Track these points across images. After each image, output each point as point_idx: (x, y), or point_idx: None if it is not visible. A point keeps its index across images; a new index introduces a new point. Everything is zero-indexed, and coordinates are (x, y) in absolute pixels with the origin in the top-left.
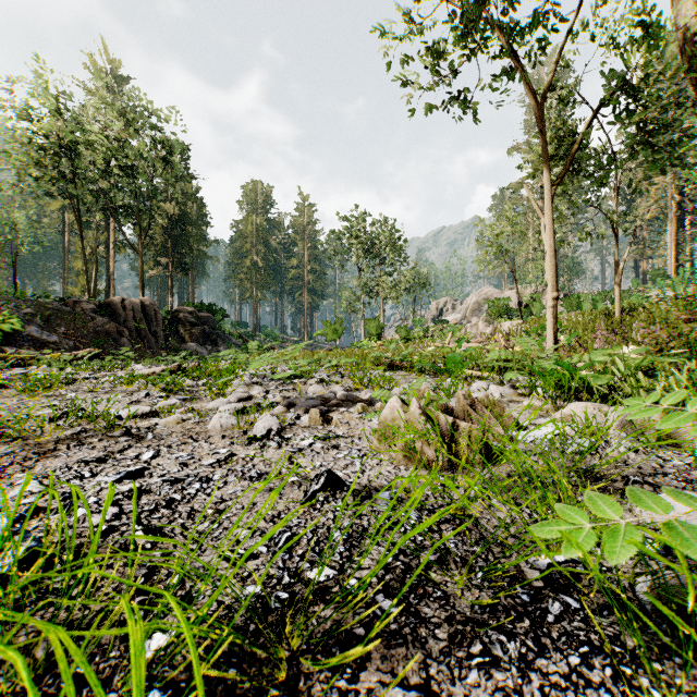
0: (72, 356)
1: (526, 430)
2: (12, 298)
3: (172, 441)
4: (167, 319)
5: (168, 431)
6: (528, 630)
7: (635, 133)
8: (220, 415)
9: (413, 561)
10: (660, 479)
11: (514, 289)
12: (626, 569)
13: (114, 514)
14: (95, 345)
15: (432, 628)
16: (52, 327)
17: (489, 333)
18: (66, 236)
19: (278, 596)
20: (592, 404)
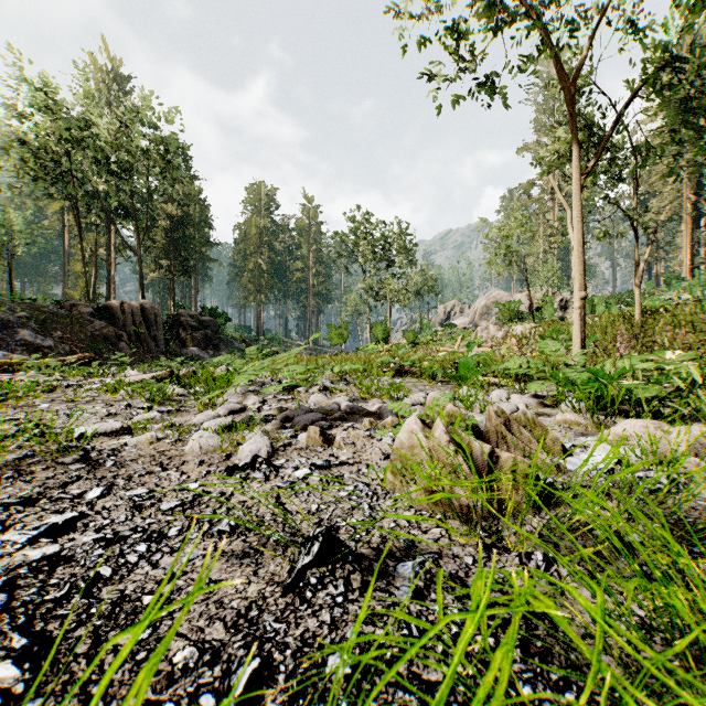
0: (55, 362)
1: (573, 456)
2: (6, 301)
3: (134, 470)
4: (167, 323)
5: (134, 455)
6: None
7: (681, 108)
8: (200, 434)
9: None
10: None
11: (524, 292)
12: None
13: None
14: (92, 350)
15: None
16: (48, 331)
17: (501, 337)
18: (67, 239)
19: None
20: (651, 422)
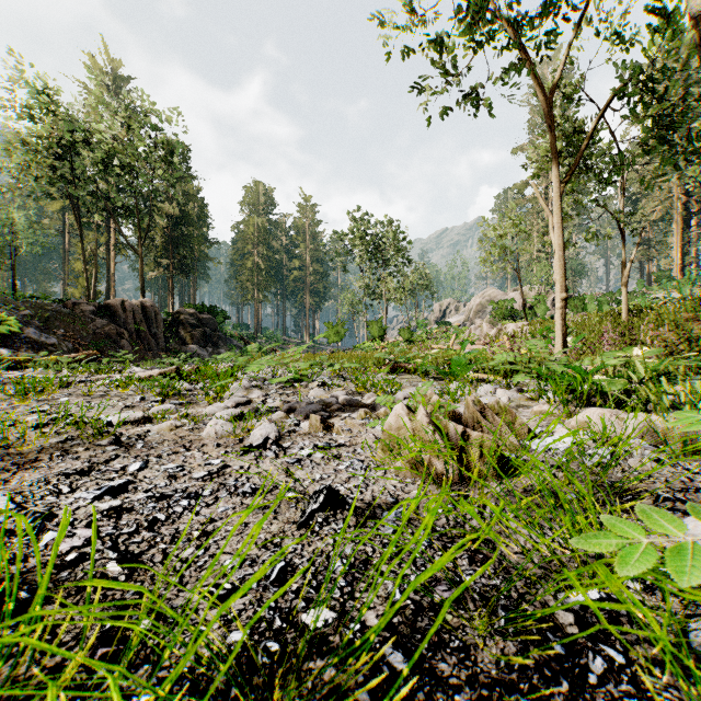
0: (67, 359)
1: (539, 439)
2: (10, 300)
3: (163, 450)
4: (167, 321)
5: (159, 439)
6: (568, 695)
7: (649, 127)
8: (215, 422)
9: (424, 598)
10: (692, 495)
11: (518, 290)
12: (672, 609)
13: (88, 539)
14: (94, 347)
15: (451, 692)
16: (51, 329)
17: (493, 335)
18: (67, 238)
19: (266, 647)
20: (609, 410)
